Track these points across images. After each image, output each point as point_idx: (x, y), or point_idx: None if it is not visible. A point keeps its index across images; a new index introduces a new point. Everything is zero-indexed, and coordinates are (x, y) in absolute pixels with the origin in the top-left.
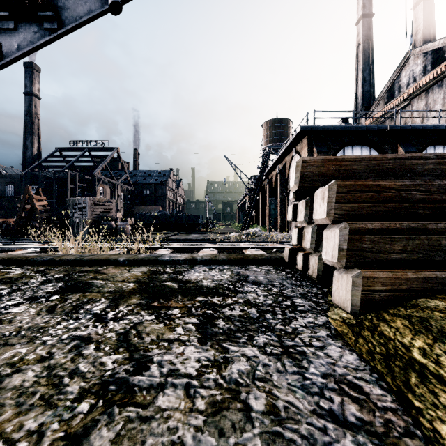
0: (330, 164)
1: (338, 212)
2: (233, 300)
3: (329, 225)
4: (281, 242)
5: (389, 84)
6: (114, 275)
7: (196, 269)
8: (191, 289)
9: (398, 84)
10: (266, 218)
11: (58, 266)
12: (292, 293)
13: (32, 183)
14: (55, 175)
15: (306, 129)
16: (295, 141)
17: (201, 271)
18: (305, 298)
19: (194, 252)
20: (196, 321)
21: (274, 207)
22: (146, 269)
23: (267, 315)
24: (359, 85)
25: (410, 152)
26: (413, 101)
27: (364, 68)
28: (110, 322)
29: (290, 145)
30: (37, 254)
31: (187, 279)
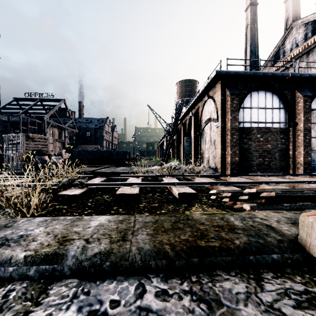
0: None
1: None
2: None
3: None
4: (202, 176)
5: (276, 50)
6: None
7: None
8: None
9: (283, 50)
10: (180, 154)
11: None
12: None
13: None
14: (9, 119)
15: (221, 74)
16: (209, 86)
17: None
18: None
19: (115, 188)
20: None
21: (189, 144)
22: None
23: None
24: (247, 55)
25: (307, 97)
26: (296, 62)
27: (251, 43)
28: None
29: (204, 90)
30: None
31: None
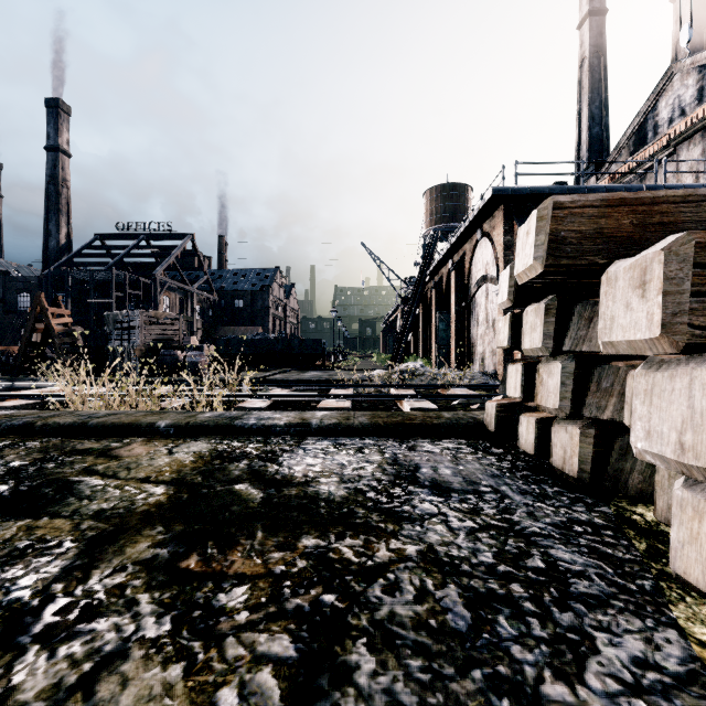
0: (623, 212)
1: (700, 322)
2: (393, 547)
3: (649, 358)
4: (460, 387)
5: (638, 122)
6: (135, 463)
7: (309, 446)
8: (290, 507)
9: (654, 121)
10: (431, 345)
11: (38, 438)
12: (534, 524)
13: (57, 290)
14: (92, 278)
15: (503, 194)
16: (482, 214)
17: (318, 452)
18: (575, 543)
19: (311, 404)
20: (289, 650)
21: (446, 326)
22: (207, 446)
23: (498, 619)
24: (583, 127)
25: None
26: (680, 148)
27: (592, 99)
28: (29, 650)
29: (473, 222)
30: (10, 412)
31: (287, 474)
